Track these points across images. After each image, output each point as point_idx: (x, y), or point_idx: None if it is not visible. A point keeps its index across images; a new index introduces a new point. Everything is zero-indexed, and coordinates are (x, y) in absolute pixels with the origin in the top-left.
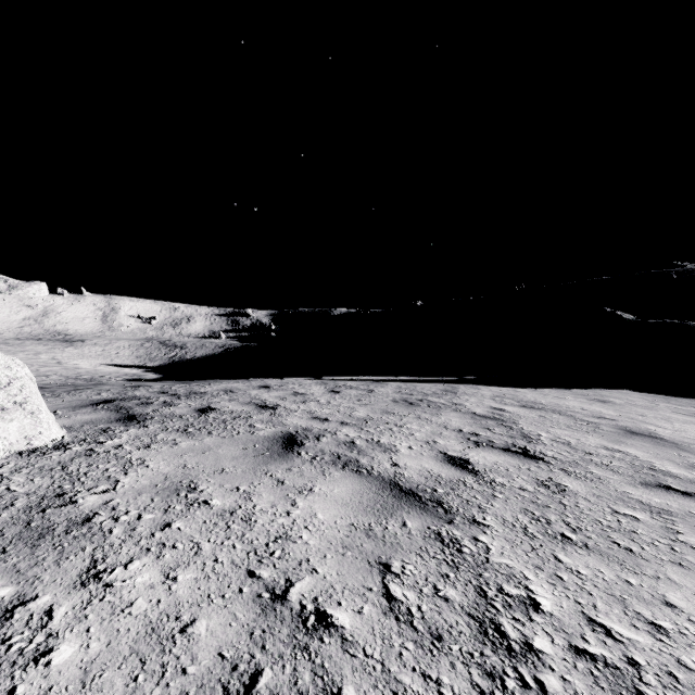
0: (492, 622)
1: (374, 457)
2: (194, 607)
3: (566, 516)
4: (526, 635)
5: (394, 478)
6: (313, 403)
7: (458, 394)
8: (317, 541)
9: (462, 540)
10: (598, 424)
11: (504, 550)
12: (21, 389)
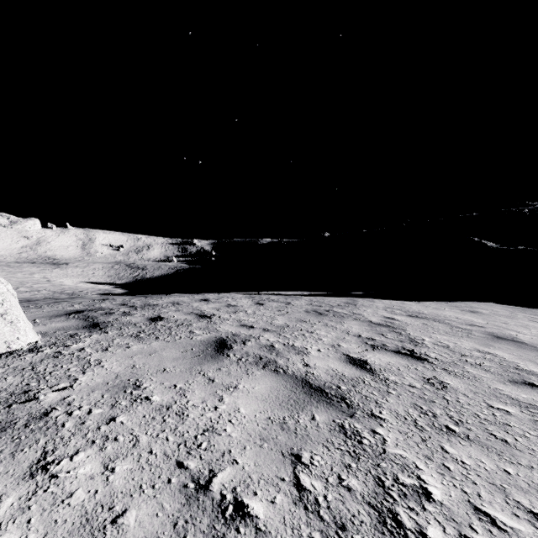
0: (390, 512)
1: (289, 358)
2: (127, 498)
3: (449, 410)
4: (420, 525)
5: (305, 376)
6: (242, 313)
7: (358, 306)
8: (239, 433)
9: (362, 432)
10: (471, 330)
11: (398, 441)
12: (2, 302)
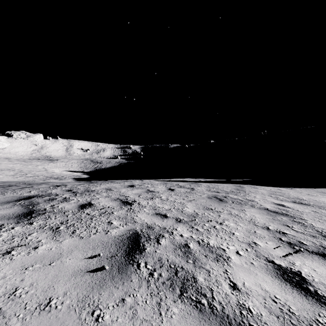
0: None
1: (209, 271)
2: None
3: None
4: None
5: (242, 319)
6: (157, 199)
7: (247, 192)
8: None
9: None
10: None
11: None
12: None
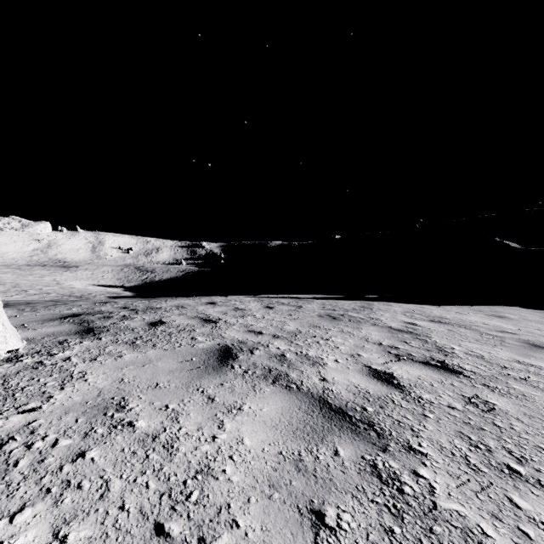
0: None
1: (303, 371)
2: None
3: (505, 441)
4: None
5: (323, 394)
6: (250, 317)
7: (374, 310)
8: (241, 477)
9: (401, 474)
10: (503, 337)
11: (450, 489)
12: None
